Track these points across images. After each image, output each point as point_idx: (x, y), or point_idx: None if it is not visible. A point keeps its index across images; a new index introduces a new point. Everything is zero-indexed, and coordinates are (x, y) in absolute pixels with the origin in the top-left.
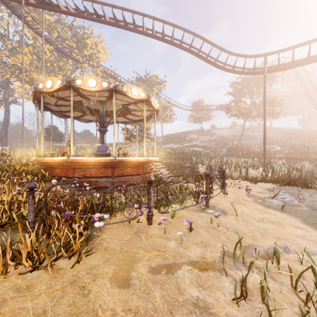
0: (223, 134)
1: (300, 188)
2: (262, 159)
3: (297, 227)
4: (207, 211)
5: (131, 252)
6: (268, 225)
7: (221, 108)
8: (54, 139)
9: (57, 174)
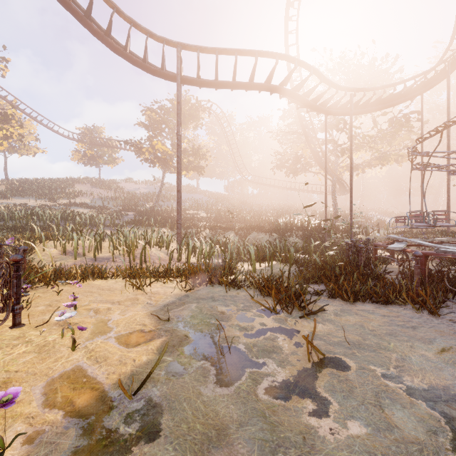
0: (136, 190)
1: (225, 290)
2: (183, 229)
3: None
4: None
5: None
6: None
7: (127, 144)
8: None
9: None
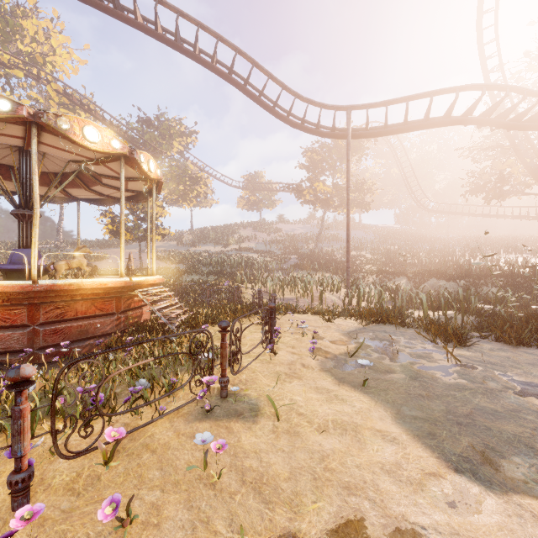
0: (293, 231)
1: (395, 328)
2: None
3: (386, 435)
4: (197, 436)
5: None
6: (334, 440)
7: (289, 188)
8: None
9: None
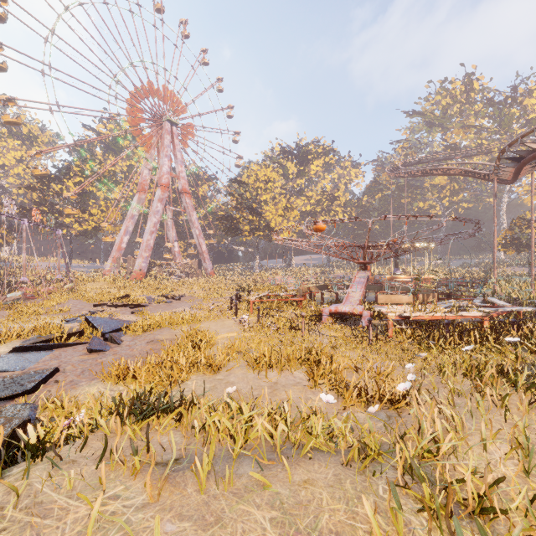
0: None
1: None
2: None
3: None
4: None
5: None
6: None
7: None
8: (482, 250)
9: None
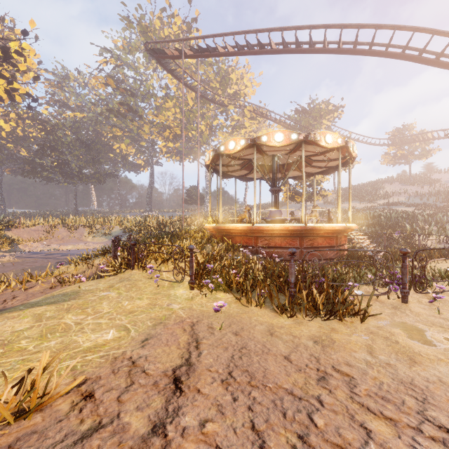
0: None
1: None
2: None
3: None
4: None
5: (407, 324)
6: None
7: None
8: (195, 202)
9: (237, 242)
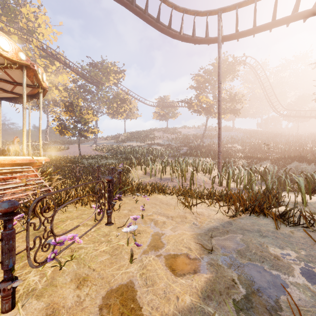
0: (188, 133)
1: (273, 225)
2: (222, 159)
3: None
4: None
5: None
6: None
7: (182, 102)
8: None
9: None
